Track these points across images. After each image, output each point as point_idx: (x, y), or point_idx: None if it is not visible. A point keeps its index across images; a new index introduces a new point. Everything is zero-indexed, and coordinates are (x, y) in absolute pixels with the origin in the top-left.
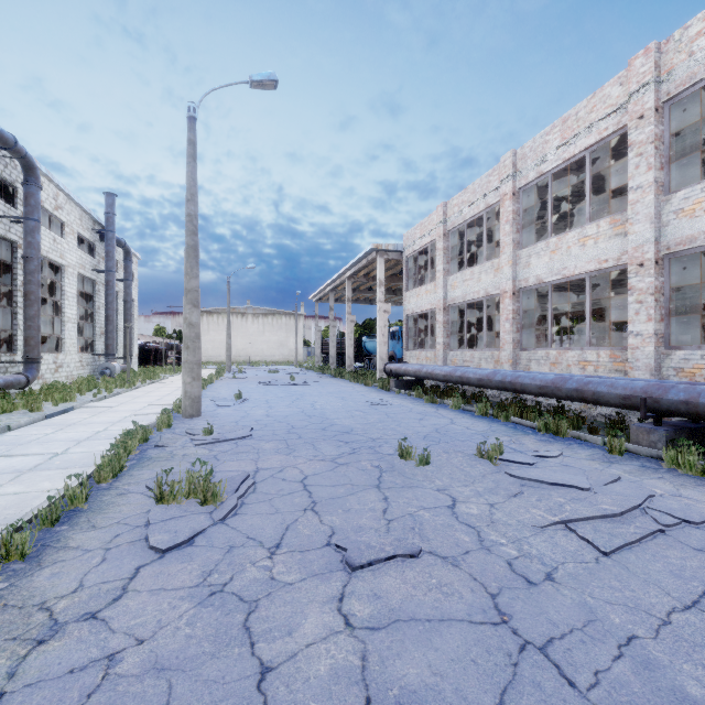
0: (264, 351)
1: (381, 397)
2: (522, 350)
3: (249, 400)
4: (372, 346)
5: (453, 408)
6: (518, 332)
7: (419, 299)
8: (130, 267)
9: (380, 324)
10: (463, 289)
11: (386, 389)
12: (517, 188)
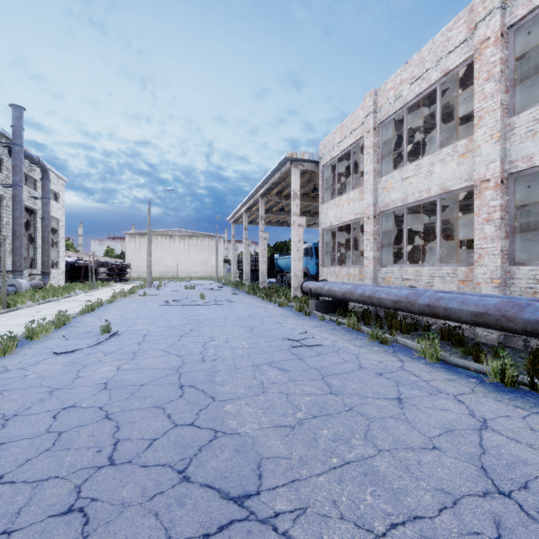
0: (190, 268)
1: (302, 326)
2: (516, 265)
3: (121, 334)
4: (284, 263)
5: (428, 358)
6: (507, 238)
7: (338, 209)
8: (47, 185)
9: (295, 239)
10: (402, 189)
11: (305, 313)
12: (506, 27)
